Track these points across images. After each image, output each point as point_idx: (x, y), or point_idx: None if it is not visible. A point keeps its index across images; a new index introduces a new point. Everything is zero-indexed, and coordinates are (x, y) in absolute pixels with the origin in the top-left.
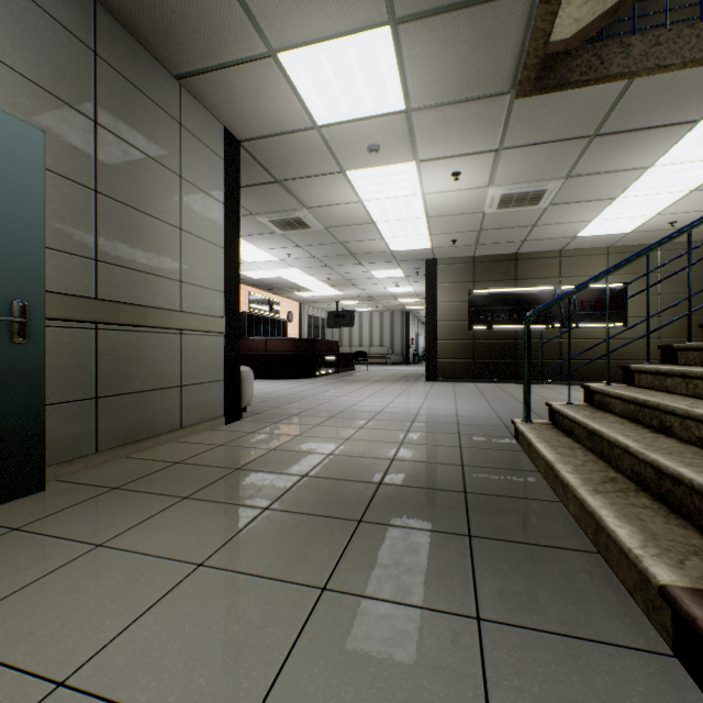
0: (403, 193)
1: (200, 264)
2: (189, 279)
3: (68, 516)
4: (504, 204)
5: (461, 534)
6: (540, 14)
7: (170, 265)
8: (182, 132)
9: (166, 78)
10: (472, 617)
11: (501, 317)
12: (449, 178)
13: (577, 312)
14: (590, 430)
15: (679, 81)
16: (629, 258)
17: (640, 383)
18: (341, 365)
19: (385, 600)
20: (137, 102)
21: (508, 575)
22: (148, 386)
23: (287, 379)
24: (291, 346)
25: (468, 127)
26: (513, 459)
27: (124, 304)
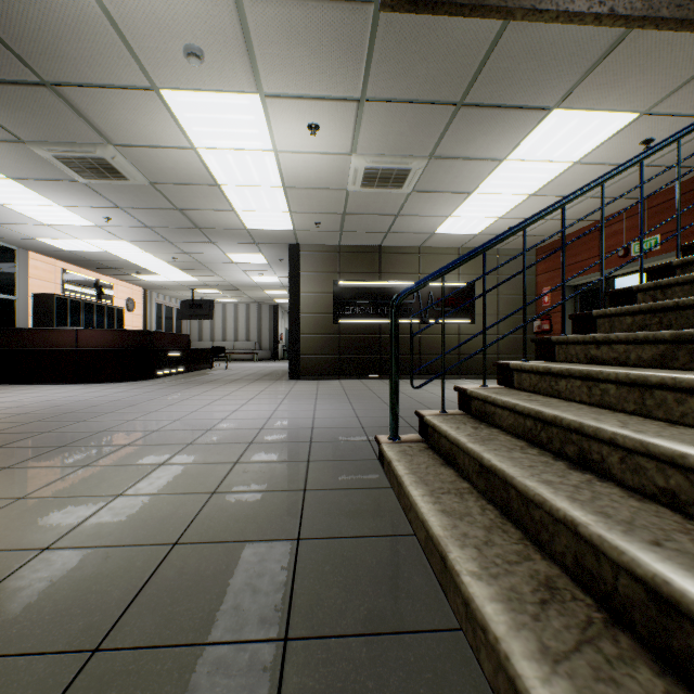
0: (250, 145)
1: None
2: None
3: None
4: (369, 182)
5: None
6: None
7: None
8: None
9: None
10: None
11: (366, 311)
12: (306, 132)
13: (434, 308)
14: (487, 467)
15: (546, 46)
16: (507, 232)
17: (522, 385)
18: (193, 362)
19: None
20: None
21: None
22: None
23: (109, 382)
24: (116, 340)
25: (324, 51)
26: (378, 509)
27: None
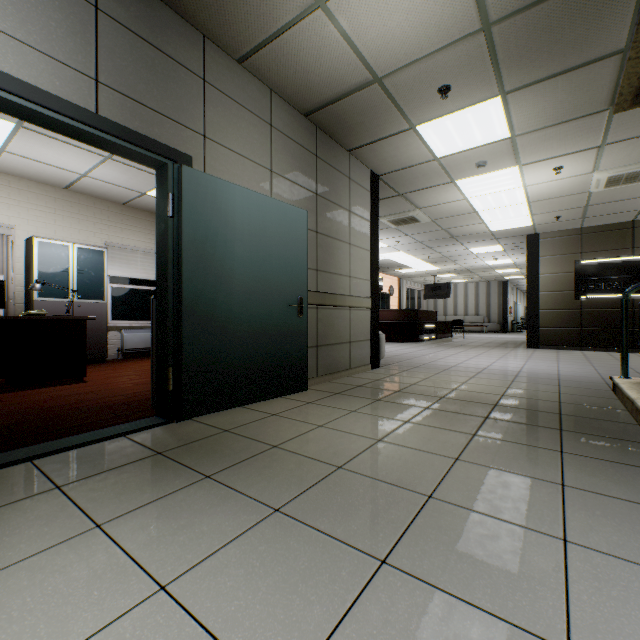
0: (505, 188)
1: (358, 264)
2: (353, 275)
3: (327, 401)
4: (612, 184)
5: (554, 428)
6: (630, 65)
7: (345, 267)
8: (350, 183)
9: (343, 153)
10: (558, 451)
11: (613, 286)
12: (551, 172)
13: None
14: None
15: None
16: None
17: None
18: (439, 332)
19: (508, 441)
20: (331, 175)
21: (583, 443)
22: (336, 341)
23: (394, 343)
24: (398, 316)
25: (568, 137)
26: (606, 402)
27: (327, 294)
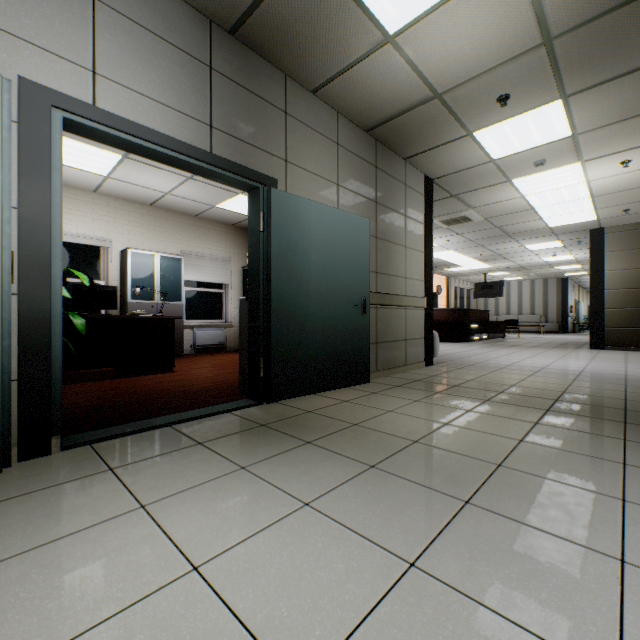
0: (565, 184)
1: (413, 265)
2: (408, 276)
3: (390, 392)
4: None
5: (618, 421)
6: None
7: (401, 269)
8: (406, 189)
9: (399, 162)
10: (620, 439)
11: None
12: (617, 166)
13: None
14: None
15: None
16: None
17: None
18: (490, 332)
19: (570, 429)
20: (389, 183)
21: None
22: (393, 338)
23: (444, 342)
24: (447, 315)
25: (636, 131)
26: None
27: (386, 294)
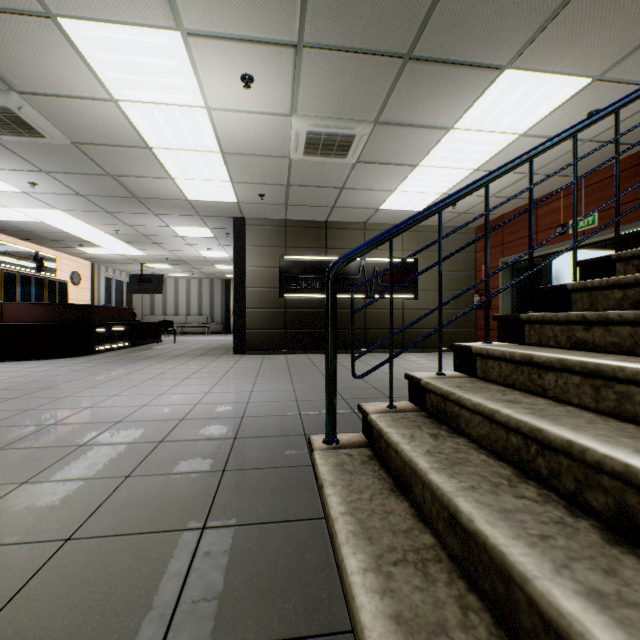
0: (178, 100)
1: None
2: None
3: None
4: (312, 149)
5: None
6: None
7: None
8: None
9: None
10: None
11: (312, 286)
12: (239, 85)
13: (379, 283)
14: (469, 530)
15: None
16: (468, 187)
17: (489, 375)
18: (139, 337)
19: None
20: None
21: None
22: None
23: (39, 359)
24: (48, 314)
25: None
26: (301, 566)
27: None
